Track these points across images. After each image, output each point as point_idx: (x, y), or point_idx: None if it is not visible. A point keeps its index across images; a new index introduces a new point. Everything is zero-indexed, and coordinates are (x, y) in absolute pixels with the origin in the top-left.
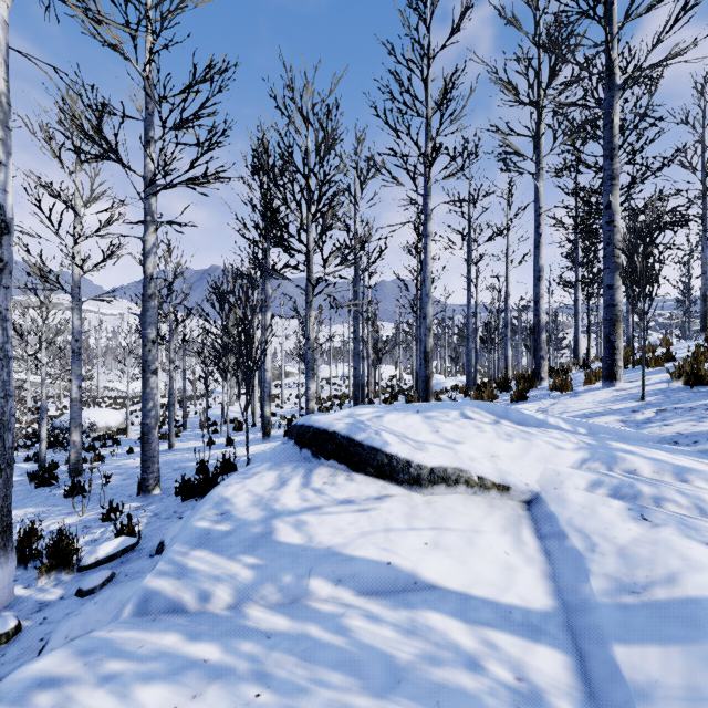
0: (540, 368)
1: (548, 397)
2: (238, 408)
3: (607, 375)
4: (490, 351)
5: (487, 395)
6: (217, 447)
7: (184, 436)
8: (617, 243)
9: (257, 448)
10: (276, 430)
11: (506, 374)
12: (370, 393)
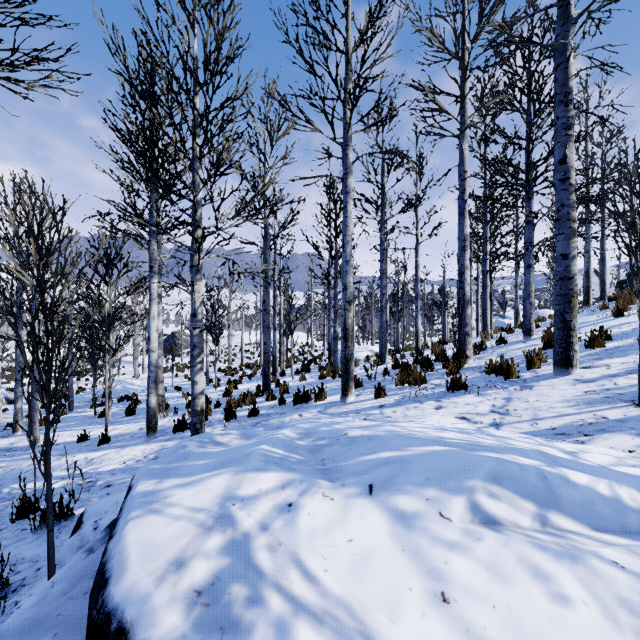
0: (465, 346)
1: (491, 386)
2: (141, 381)
3: (562, 361)
4: (398, 321)
5: (414, 378)
6: (88, 446)
7: (66, 420)
8: (573, 205)
9: (131, 455)
10: (170, 417)
11: (416, 345)
12: (282, 363)
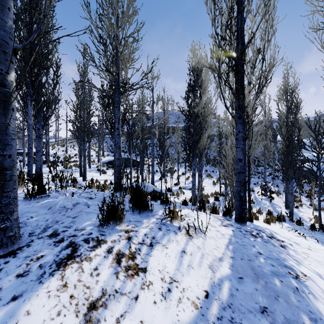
0: None
1: None
2: None
3: None
4: None
5: None
6: None
7: None
8: None
9: None
10: None
11: None
12: None
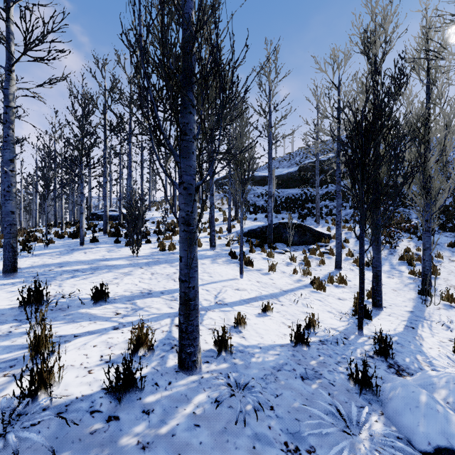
0: None
1: None
2: None
3: None
4: None
5: None
6: None
7: None
8: None
9: None
10: None
11: None
12: None
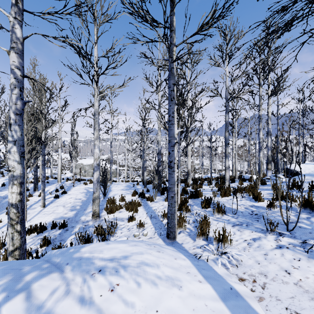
0: None
1: None
2: None
3: None
4: None
5: None
6: None
7: None
8: None
9: None
10: None
11: None
12: None
